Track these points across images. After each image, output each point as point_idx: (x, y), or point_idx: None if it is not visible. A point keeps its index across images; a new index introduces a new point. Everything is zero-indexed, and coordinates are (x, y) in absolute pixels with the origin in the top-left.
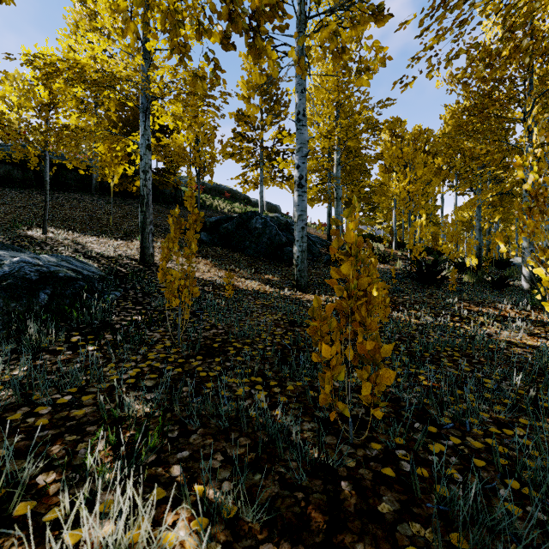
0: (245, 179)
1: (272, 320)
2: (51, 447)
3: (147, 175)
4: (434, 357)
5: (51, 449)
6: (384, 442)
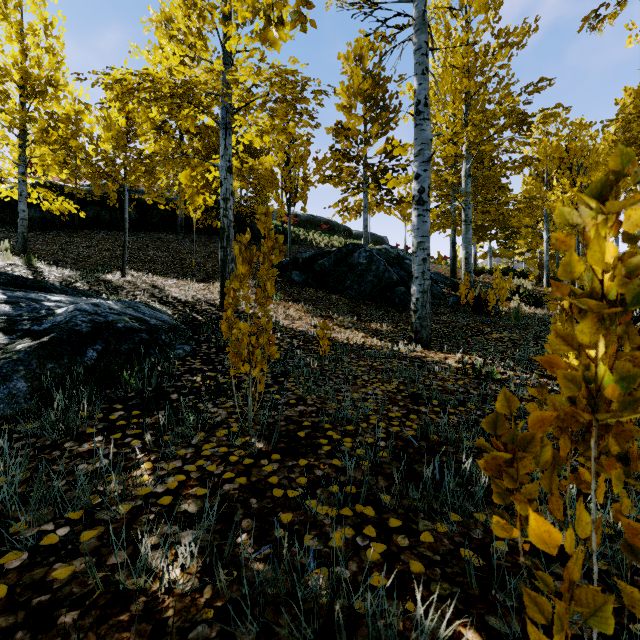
0: (345, 206)
1: (384, 392)
2: None
3: (227, 203)
4: None
5: None
6: None
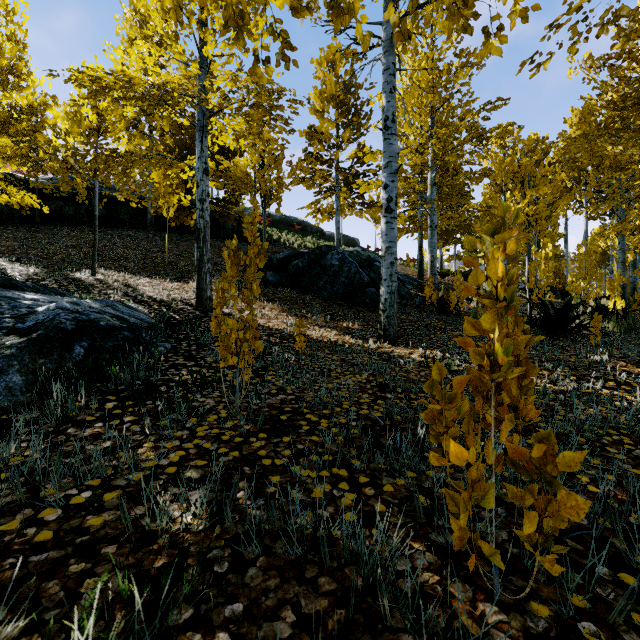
0: (318, 208)
1: (355, 382)
2: (47, 583)
3: (204, 204)
4: (594, 444)
5: (47, 586)
6: (552, 601)
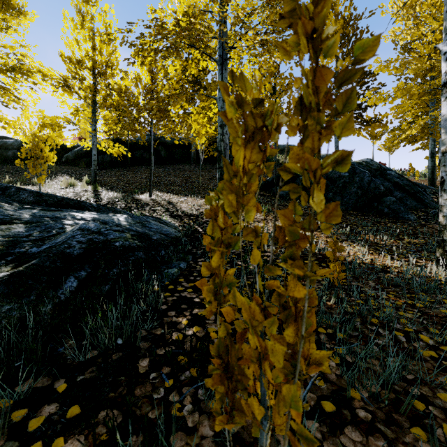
0: None
1: None
2: None
3: (224, 129)
4: None
5: None
6: None
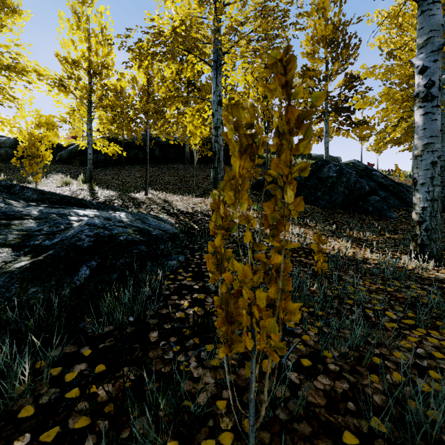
0: None
1: (442, 351)
2: None
3: (218, 131)
4: None
5: None
6: None
